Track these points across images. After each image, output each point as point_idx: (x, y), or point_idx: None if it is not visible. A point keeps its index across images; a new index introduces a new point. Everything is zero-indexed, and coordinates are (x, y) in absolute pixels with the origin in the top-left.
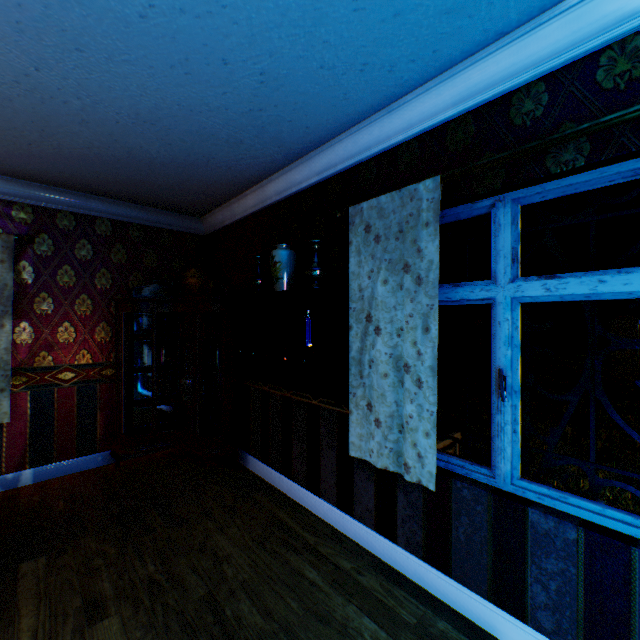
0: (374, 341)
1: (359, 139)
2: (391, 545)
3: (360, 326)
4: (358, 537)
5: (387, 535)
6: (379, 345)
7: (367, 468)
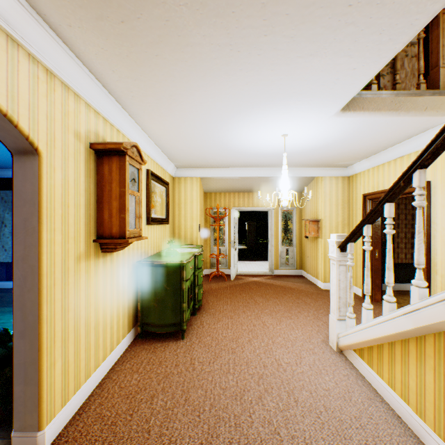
0: (5, 229)
1: (0, 172)
2: (12, 282)
3: (0, 225)
4: (0, 286)
5: (10, 281)
6: (7, 230)
7: (4, 265)
